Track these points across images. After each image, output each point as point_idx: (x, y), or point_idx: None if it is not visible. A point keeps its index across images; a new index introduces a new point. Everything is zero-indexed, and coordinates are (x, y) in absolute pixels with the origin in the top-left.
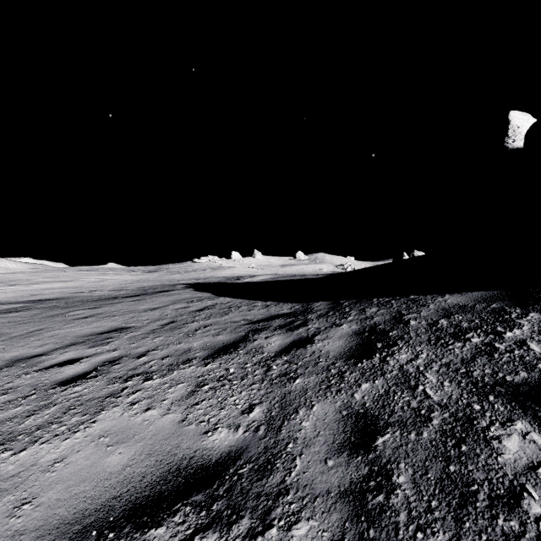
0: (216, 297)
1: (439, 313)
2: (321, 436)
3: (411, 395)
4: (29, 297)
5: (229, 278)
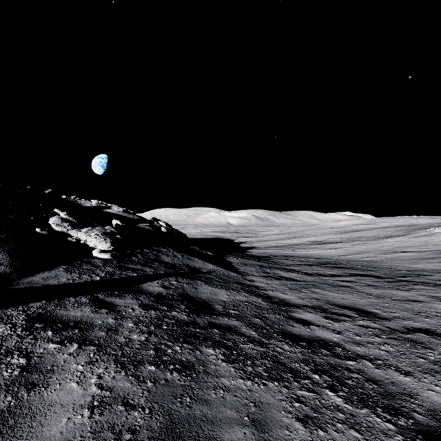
0: None
1: None
2: None
3: None
4: (397, 225)
5: None
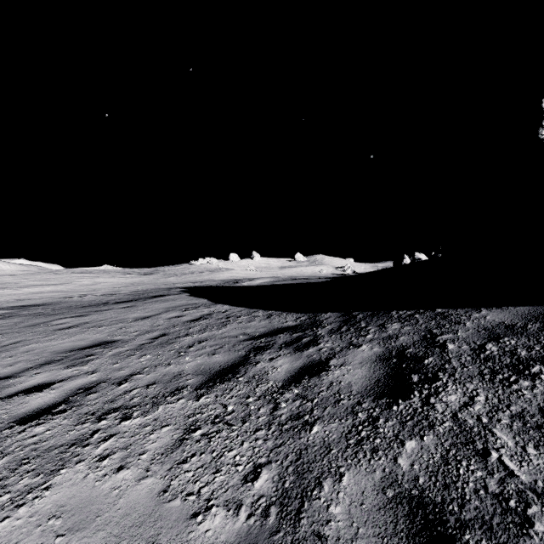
0: (213, 305)
1: (481, 334)
2: (362, 539)
3: (483, 467)
4: (14, 302)
5: (227, 281)
